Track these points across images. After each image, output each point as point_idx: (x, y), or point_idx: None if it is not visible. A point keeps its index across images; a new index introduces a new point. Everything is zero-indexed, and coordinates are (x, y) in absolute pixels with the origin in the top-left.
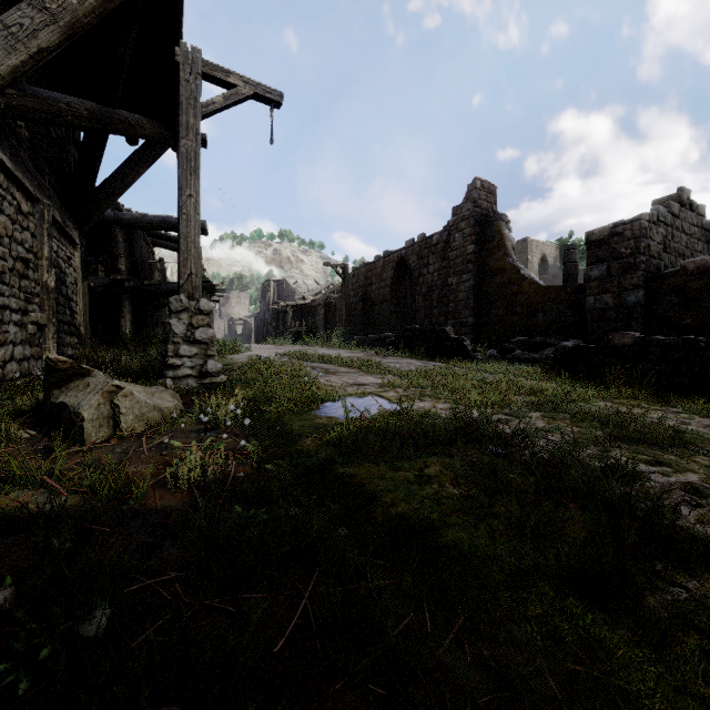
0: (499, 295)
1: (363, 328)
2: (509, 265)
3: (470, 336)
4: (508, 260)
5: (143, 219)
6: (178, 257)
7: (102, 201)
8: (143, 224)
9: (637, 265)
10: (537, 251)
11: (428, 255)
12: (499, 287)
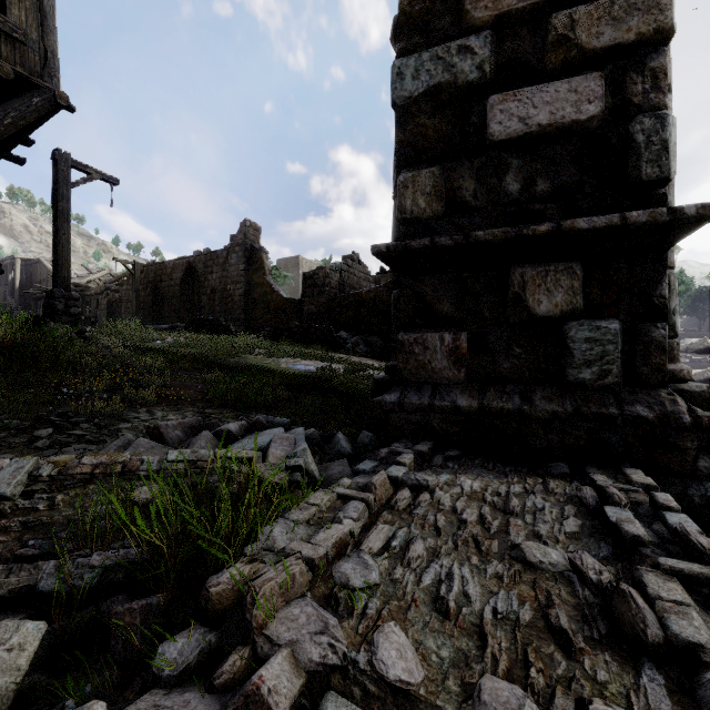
0: (261, 301)
1: (153, 319)
2: (267, 282)
3: (243, 327)
4: (267, 278)
5: None
6: (54, 267)
7: None
8: None
9: (324, 292)
10: (306, 267)
11: (213, 266)
12: (261, 296)
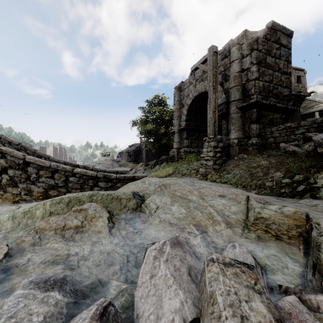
0: None
1: None
2: None
3: None
4: None
5: (322, 107)
6: None
7: (292, 115)
8: (322, 109)
9: None
10: None
11: None
12: None
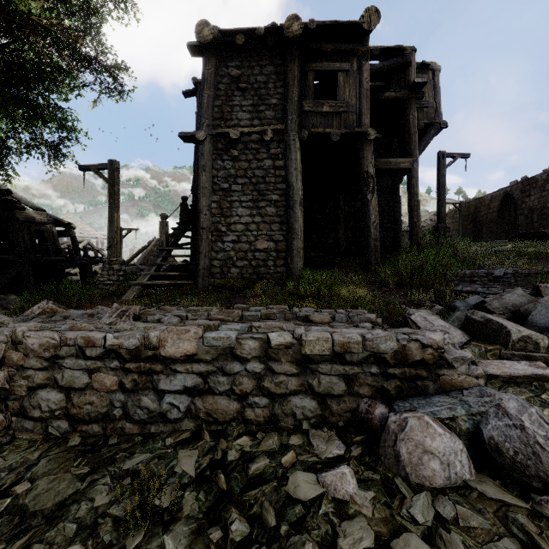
0: None
1: (473, 241)
2: None
3: None
4: None
5: None
6: (438, 213)
7: None
8: None
9: None
10: None
11: (530, 190)
12: None
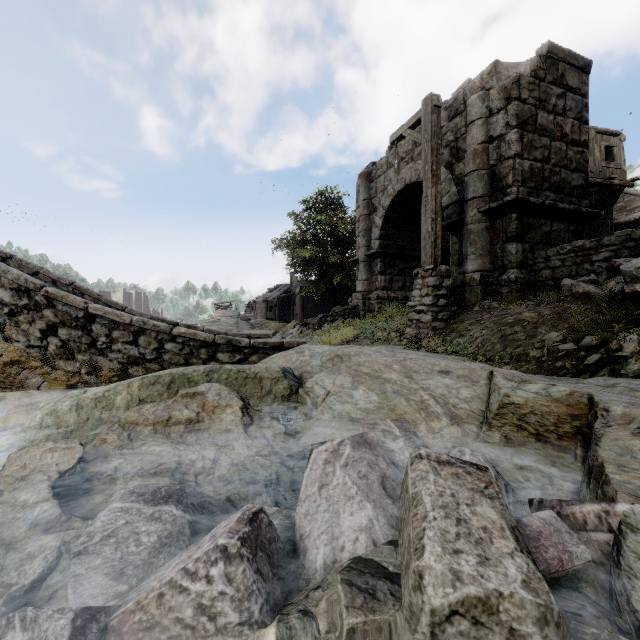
0: None
1: None
2: None
3: None
4: None
5: None
6: None
7: (595, 226)
8: None
9: None
10: None
11: None
12: None
